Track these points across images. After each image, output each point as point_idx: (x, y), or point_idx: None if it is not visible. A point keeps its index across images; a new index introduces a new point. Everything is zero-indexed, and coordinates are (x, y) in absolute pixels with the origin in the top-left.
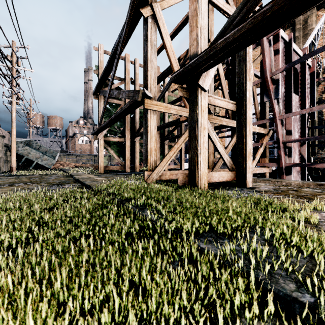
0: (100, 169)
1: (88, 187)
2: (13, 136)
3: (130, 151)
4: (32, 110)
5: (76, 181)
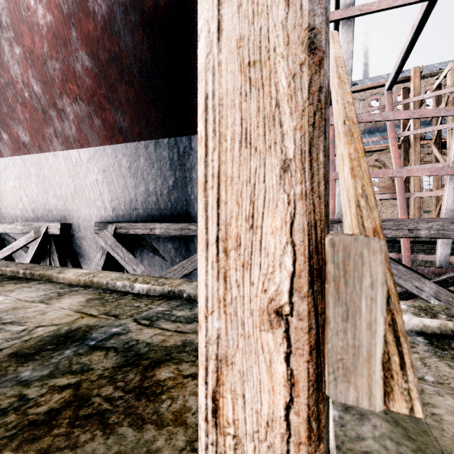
0: None
1: None
2: None
3: None
4: None
5: None
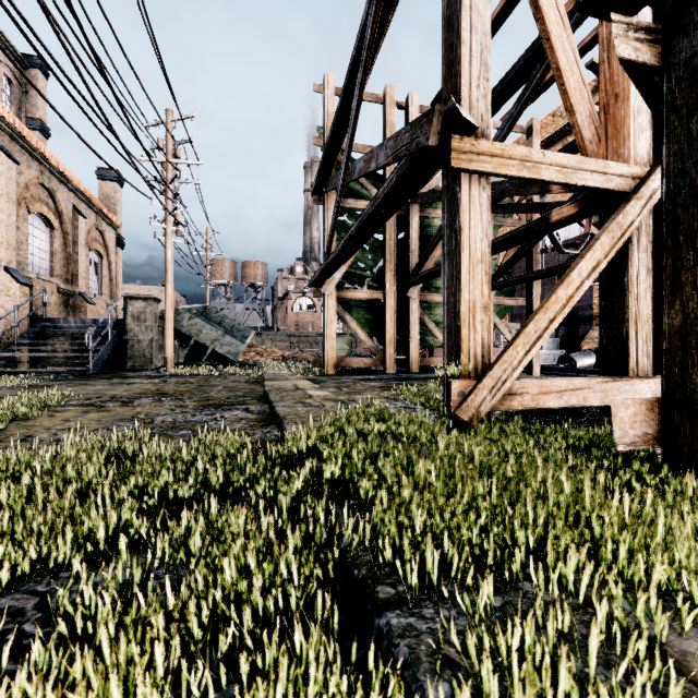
0: (327, 365)
1: (277, 424)
2: (169, 297)
3: (396, 322)
4: (210, 249)
5: (264, 396)
